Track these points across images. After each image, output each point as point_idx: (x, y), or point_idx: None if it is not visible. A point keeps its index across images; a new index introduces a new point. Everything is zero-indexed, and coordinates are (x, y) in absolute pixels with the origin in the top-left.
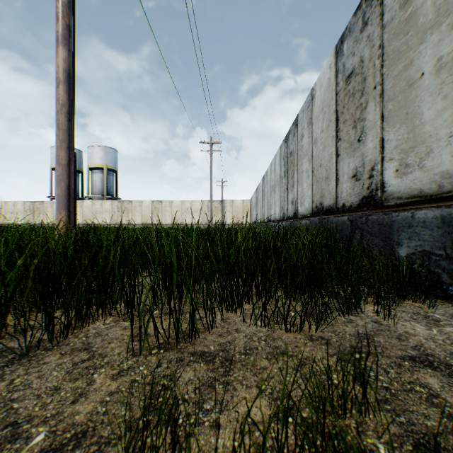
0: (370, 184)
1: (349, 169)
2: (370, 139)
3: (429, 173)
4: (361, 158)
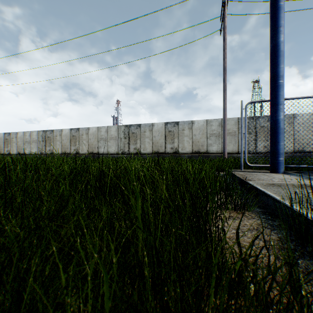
0: (10, 152)
1: (7, 150)
2: (10, 148)
3: (15, 153)
4: (9, 149)
